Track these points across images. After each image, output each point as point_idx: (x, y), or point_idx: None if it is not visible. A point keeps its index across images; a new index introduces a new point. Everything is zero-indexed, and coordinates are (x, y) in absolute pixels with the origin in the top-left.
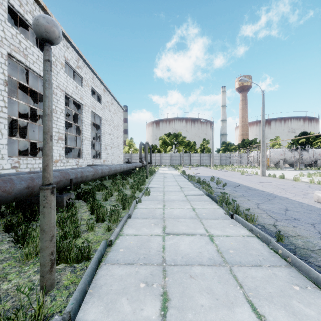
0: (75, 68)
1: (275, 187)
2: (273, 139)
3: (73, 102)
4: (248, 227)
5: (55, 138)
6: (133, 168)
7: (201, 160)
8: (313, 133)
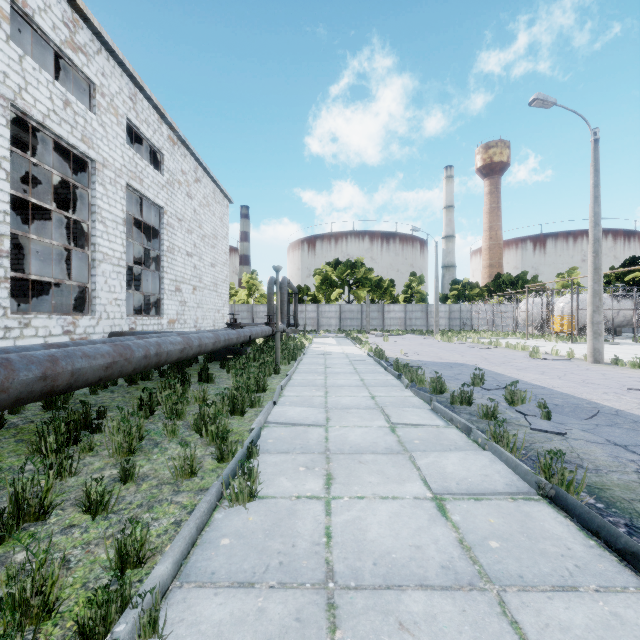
0: (63, 47)
1: None
2: (563, 274)
3: (64, 151)
4: None
5: None
6: (240, 341)
7: (407, 320)
8: None
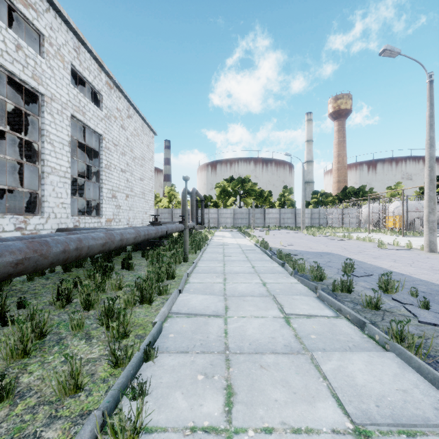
0: (15, 2)
1: None
2: (391, 187)
3: (19, 87)
4: None
5: None
6: (158, 235)
7: (281, 219)
8: None
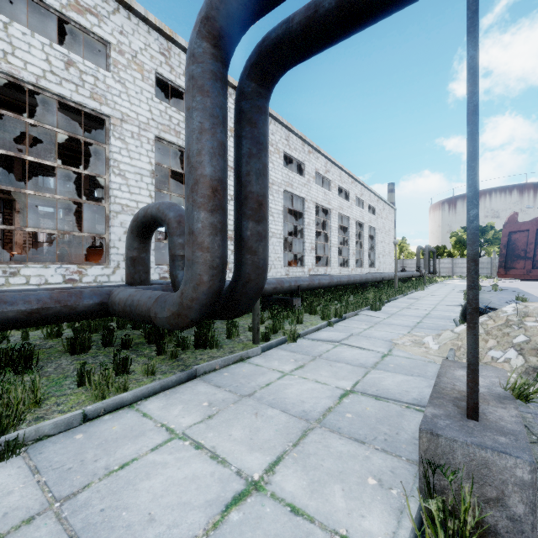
0: (360, 197)
1: None
2: None
3: (356, 222)
4: None
5: (352, 254)
6: (409, 276)
7: None
8: None
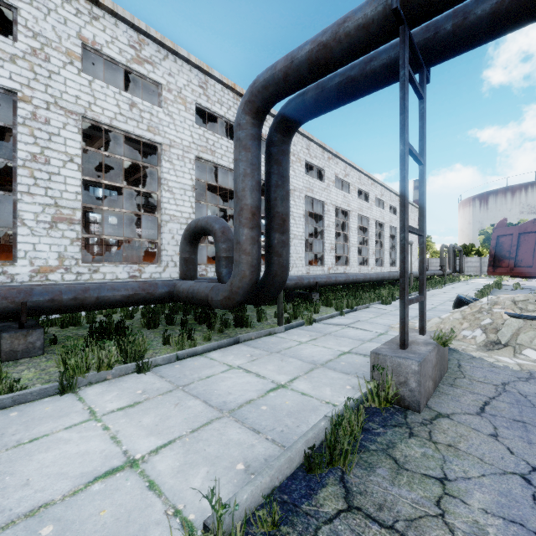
0: (380, 198)
1: None
2: None
3: (376, 222)
4: None
5: (371, 253)
6: (430, 275)
7: None
8: None
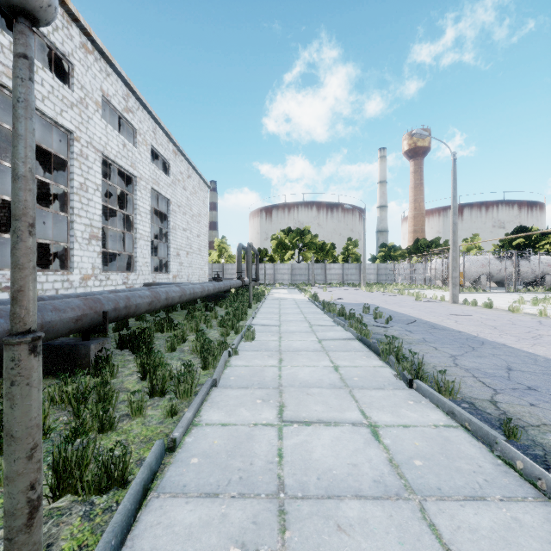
0: (123, 112)
1: (479, 324)
2: (467, 239)
3: (118, 171)
4: (443, 407)
5: (85, 236)
6: (225, 289)
7: (344, 276)
8: (537, 229)
